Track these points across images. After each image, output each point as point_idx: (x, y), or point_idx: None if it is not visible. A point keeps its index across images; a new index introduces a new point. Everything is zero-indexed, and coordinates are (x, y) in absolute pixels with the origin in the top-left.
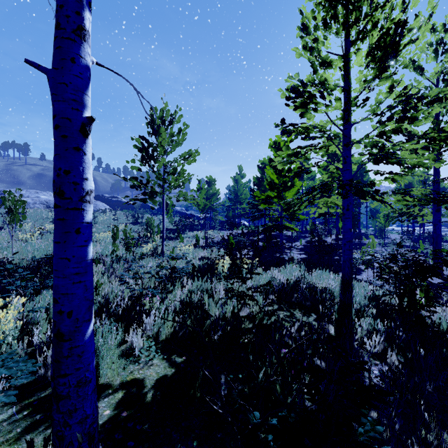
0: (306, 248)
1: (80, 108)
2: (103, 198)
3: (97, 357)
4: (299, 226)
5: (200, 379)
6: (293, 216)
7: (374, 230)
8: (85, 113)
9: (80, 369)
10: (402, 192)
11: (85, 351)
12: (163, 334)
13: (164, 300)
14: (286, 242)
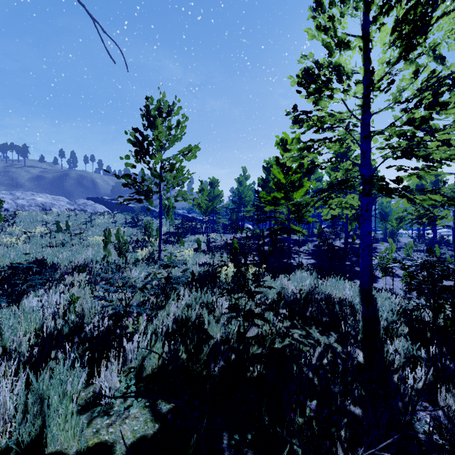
0: (314, 252)
1: None
2: (102, 200)
3: (43, 416)
4: (306, 229)
5: (192, 447)
6: (302, 219)
7: (383, 234)
8: None
9: None
10: (430, 190)
11: None
12: (149, 367)
13: (155, 318)
14: (293, 246)
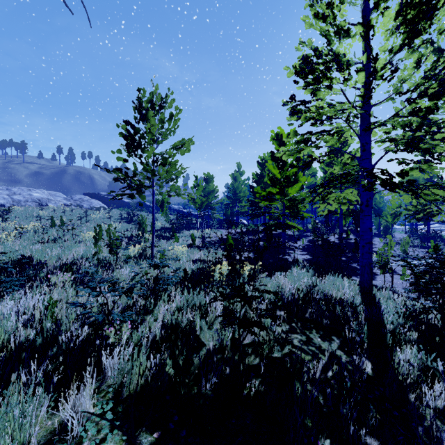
0: (309, 248)
1: None
2: (98, 196)
3: None
4: (299, 224)
5: None
6: (297, 214)
7: (377, 229)
8: None
9: None
10: (434, 184)
11: None
12: (130, 385)
13: (141, 324)
14: (287, 241)
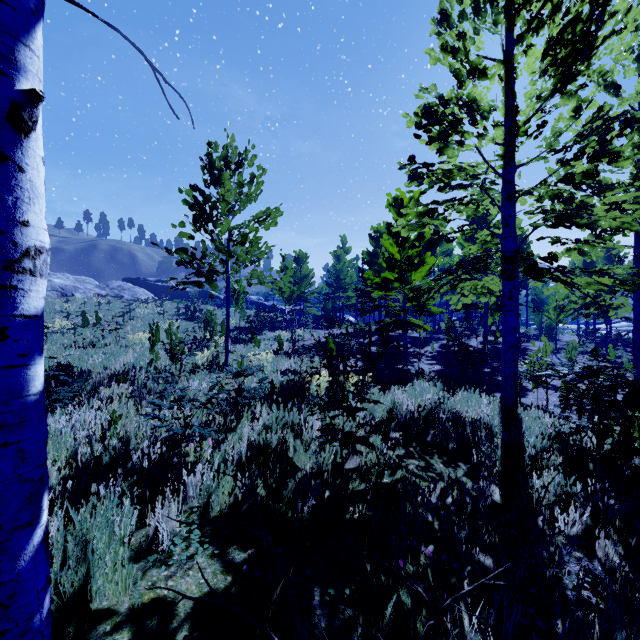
0: (440, 355)
1: (9, 71)
2: (145, 282)
3: (87, 563)
4: (429, 323)
5: (275, 603)
6: (423, 308)
7: (538, 329)
8: (21, 82)
9: (4, 635)
10: (596, 271)
11: (17, 593)
12: (216, 506)
13: (223, 444)
14: (411, 347)
